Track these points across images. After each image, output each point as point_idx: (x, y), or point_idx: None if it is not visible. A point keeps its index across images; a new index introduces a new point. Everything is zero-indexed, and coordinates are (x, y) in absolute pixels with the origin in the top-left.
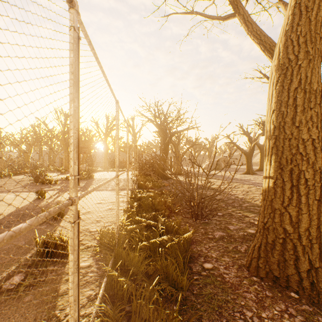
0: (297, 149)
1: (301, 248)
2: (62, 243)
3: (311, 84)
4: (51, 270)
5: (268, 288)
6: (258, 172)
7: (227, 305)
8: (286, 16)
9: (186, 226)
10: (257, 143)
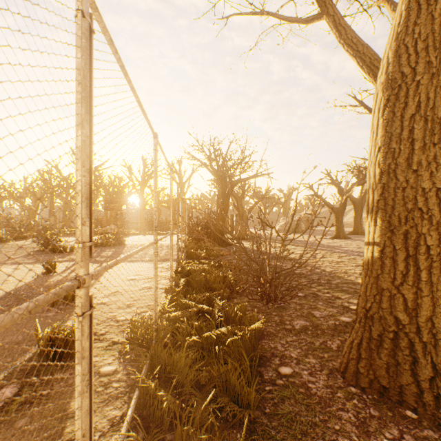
0: (415, 203)
1: (421, 346)
2: (61, 349)
3: (434, 109)
4: (58, 379)
5: (373, 404)
6: (352, 235)
7: (314, 430)
8: (397, 12)
9: (253, 312)
10: (350, 196)
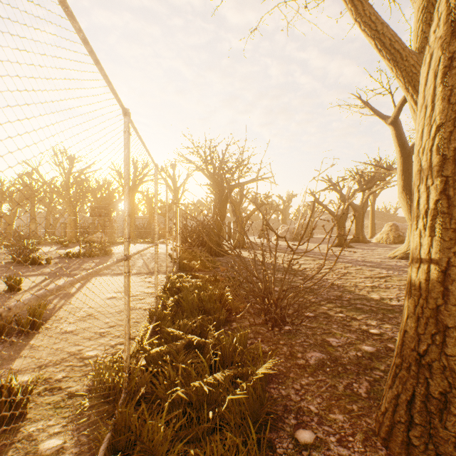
0: None
1: None
2: None
3: None
4: None
5: None
6: (353, 244)
7: None
8: None
9: (257, 340)
10: (351, 203)
